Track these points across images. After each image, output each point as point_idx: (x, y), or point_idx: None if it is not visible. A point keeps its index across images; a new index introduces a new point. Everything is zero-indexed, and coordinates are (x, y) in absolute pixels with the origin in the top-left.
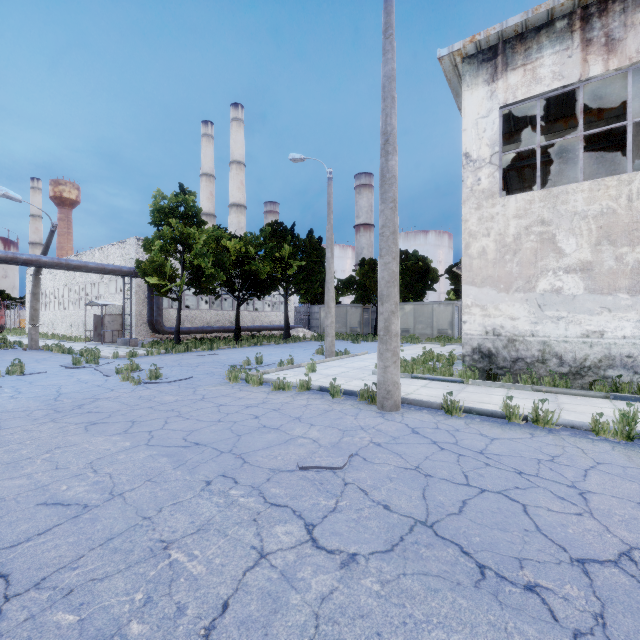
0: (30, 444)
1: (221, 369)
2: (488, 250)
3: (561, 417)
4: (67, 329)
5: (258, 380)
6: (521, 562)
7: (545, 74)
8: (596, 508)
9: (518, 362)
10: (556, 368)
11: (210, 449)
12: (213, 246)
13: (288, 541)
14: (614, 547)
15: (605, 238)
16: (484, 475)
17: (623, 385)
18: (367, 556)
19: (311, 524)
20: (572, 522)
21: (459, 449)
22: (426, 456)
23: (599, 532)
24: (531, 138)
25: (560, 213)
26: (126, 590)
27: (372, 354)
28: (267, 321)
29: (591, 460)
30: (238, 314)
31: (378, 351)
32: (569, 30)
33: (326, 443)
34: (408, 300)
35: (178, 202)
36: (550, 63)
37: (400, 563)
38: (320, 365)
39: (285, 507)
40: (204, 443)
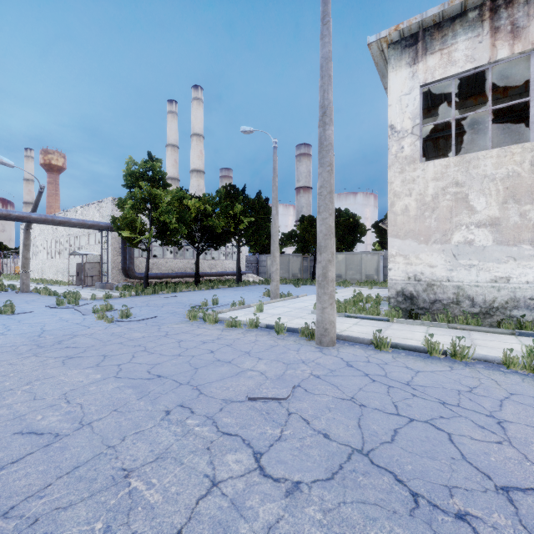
0: (13, 376)
1: (183, 309)
2: (410, 208)
3: (475, 352)
4: (54, 275)
5: (214, 319)
6: (451, 490)
7: (459, 57)
8: (514, 437)
9: (436, 303)
10: (468, 308)
11: (170, 381)
12: (176, 205)
13: (238, 469)
14: (533, 475)
15: (511, 197)
16: (412, 405)
17: (526, 323)
18: (310, 484)
19: (259, 452)
20: (493, 450)
21: (388, 381)
22: (360, 387)
23: (519, 460)
24: (446, 113)
25: (472, 176)
26: (87, 519)
27: (311, 296)
28: (222, 268)
29: (505, 391)
30: (198, 262)
31: (317, 294)
32: (480, 19)
33: (272, 375)
34: (340, 250)
35: (147, 168)
36: (463, 48)
37: (340, 491)
38: (267, 305)
39: (235, 436)
40: (165, 375)
